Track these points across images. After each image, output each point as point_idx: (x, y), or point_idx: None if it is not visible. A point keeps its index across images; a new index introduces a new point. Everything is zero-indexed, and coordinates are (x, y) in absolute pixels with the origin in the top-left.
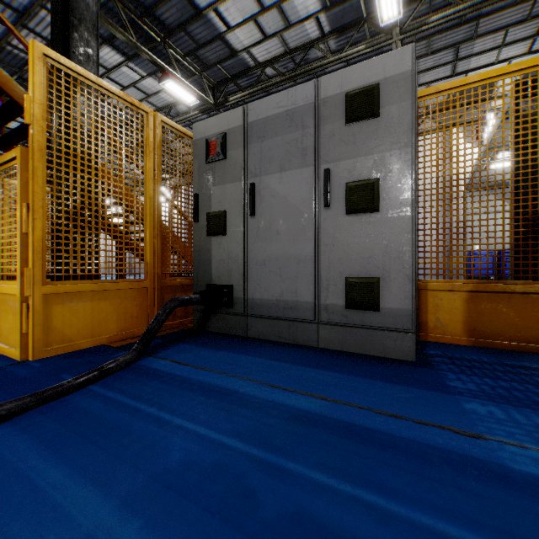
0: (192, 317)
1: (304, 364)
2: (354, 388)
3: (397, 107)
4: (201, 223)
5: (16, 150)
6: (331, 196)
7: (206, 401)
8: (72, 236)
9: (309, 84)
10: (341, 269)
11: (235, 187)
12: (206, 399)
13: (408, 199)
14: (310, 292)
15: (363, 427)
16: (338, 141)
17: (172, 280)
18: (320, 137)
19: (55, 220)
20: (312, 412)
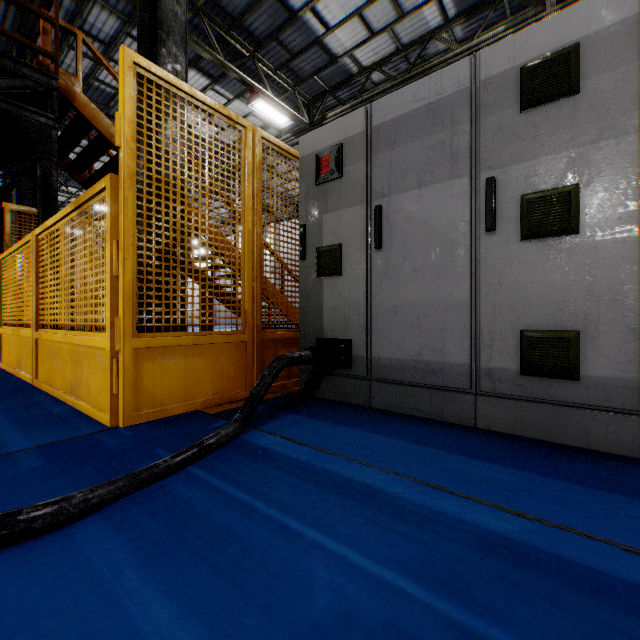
0: (295, 379)
1: (465, 452)
2: (563, 500)
3: (610, 75)
4: (309, 261)
5: (105, 179)
6: (497, 216)
7: (343, 503)
8: (163, 279)
9: (462, 63)
10: (513, 318)
11: (354, 212)
12: (342, 500)
13: (630, 211)
14: (463, 351)
15: (615, 578)
16: (509, 136)
17: (273, 333)
18: (479, 135)
19: (145, 260)
20: (512, 538)
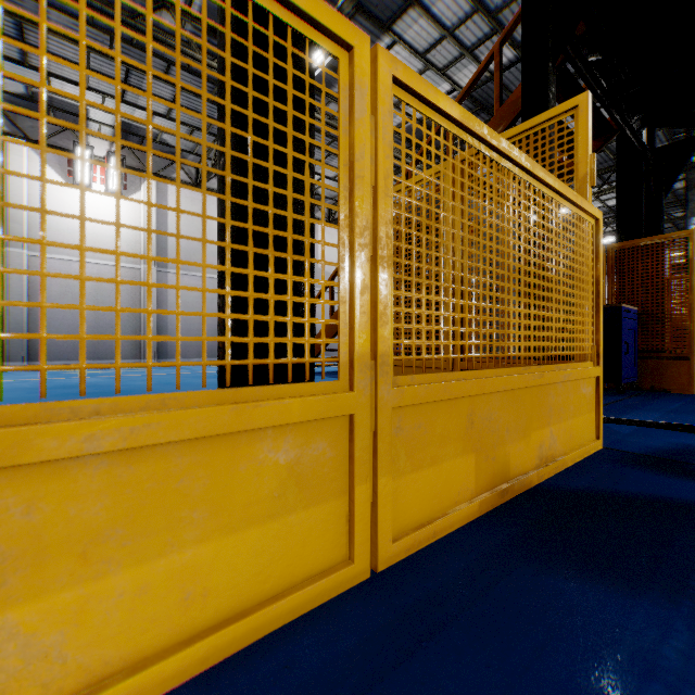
0: None
1: None
2: None
3: None
4: None
5: None
6: None
7: None
8: None
9: None
10: None
11: None
12: None
13: None
14: None
15: None
16: None
17: None
18: None
19: None
20: None
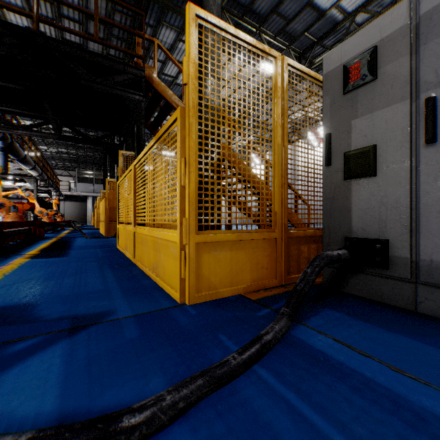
0: None
1: None
2: None
3: None
4: (335, 166)
5: (176, 112)
6: None
7: None
8: (215, 187)
9: None
10: None
11: (393, 111)
12: None
13: None
14: None
15: None
16: None
17: (297, 231)
18: None
19: (203, 172)
20: None
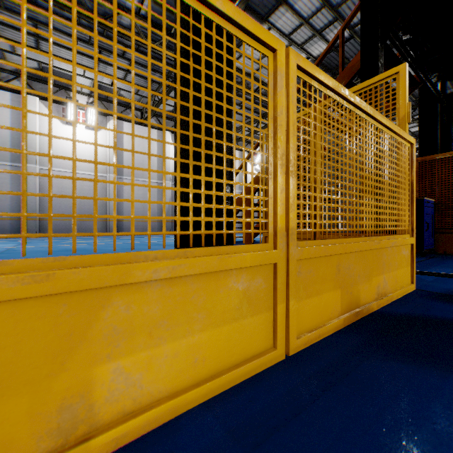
0: None
1: None
2: None
3: None
4: None
5: None
6: None
7: None
8: None
9: None
10: None
11: None
12: None
13: None
14: None
15: None
16: None
17: None
18: None
19: None
20: None
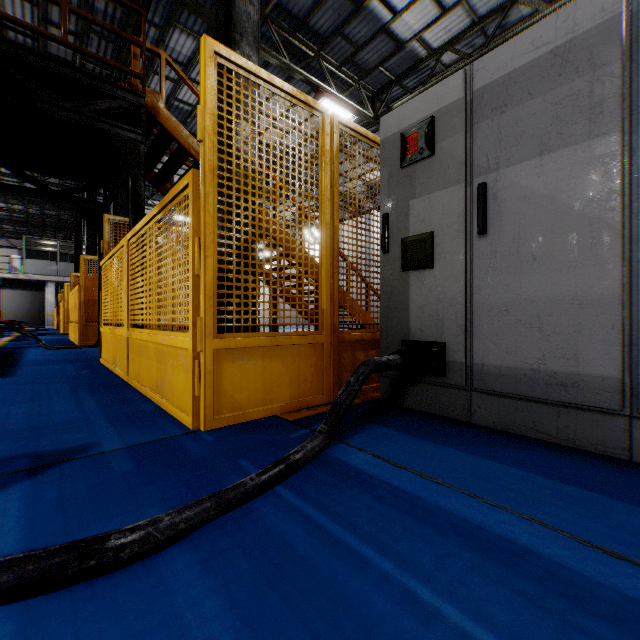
0: (373, 384)
1: (632, 499)
2: None
3: None
4: (393, 254)
5: (187, 175)
6: None
7: (482, 565)
8: (242, 277)
9: None
10: None
11: (449, 194)
12: (480, 560)
13: None
14: (610, 359)
15: None
16: None
17: (350, 334)
18: (636, 74)
19: (225, 257)
20: None
